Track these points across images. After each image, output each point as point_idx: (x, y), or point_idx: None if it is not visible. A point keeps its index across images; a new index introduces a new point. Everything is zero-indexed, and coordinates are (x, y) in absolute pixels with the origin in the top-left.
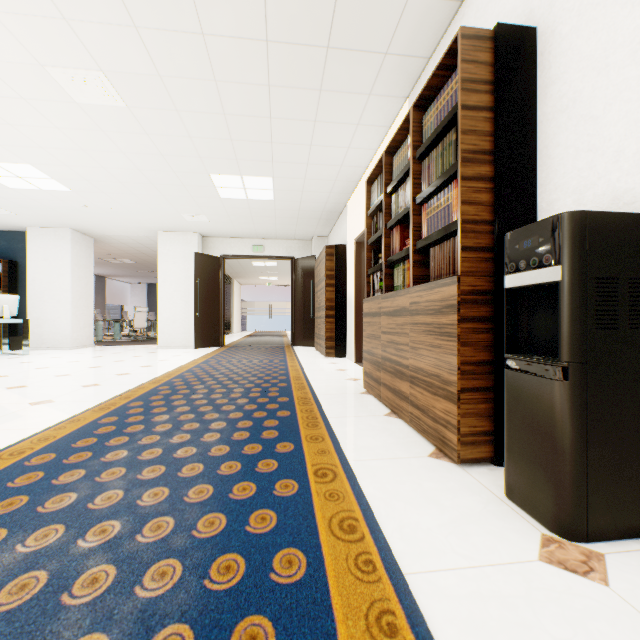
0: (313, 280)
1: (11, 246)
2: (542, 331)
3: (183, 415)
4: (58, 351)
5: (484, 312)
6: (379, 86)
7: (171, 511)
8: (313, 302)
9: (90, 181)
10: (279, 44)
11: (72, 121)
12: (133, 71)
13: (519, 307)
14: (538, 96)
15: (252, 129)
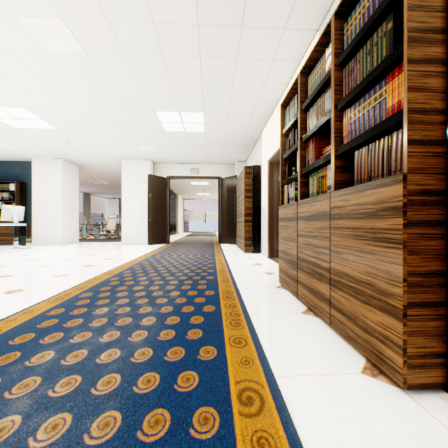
0: (235, 194)
1: (22, 172)
2: None
3: (121, 308)
4: (52, 246)
5: (434, 215)
6: (293, 19)
7: None
8: (235, 210)
9: (68, 120)
10: None
11: (46, 68)
12: (86, 17)
13: None
14: None
15: (186, 69)
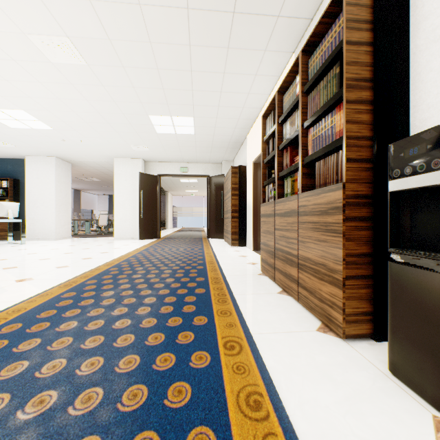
0: (222, 191)
1: (15, 169)
2: (425, 229)
3: (124, 291)
4: (46, 241)
5: (365, 213)
6: (272, 43)
7: (102, 381)
8: (222, 207)
9: (65, 122)
10: (197, 11)
11: (49, 77)
12: (90, 36)
13: (401, 208)
14: (411, 32)
15: (178, 80)
